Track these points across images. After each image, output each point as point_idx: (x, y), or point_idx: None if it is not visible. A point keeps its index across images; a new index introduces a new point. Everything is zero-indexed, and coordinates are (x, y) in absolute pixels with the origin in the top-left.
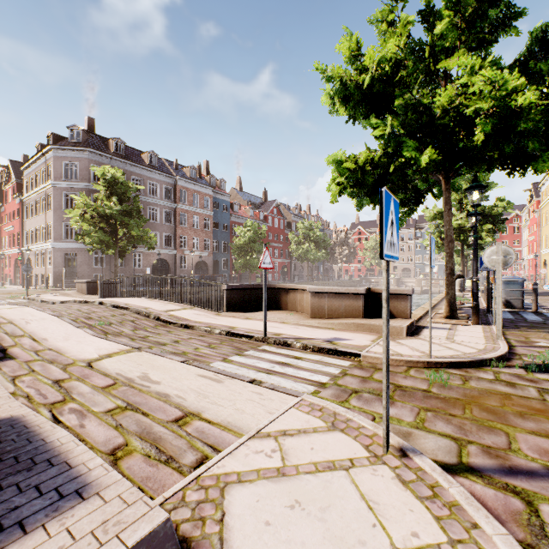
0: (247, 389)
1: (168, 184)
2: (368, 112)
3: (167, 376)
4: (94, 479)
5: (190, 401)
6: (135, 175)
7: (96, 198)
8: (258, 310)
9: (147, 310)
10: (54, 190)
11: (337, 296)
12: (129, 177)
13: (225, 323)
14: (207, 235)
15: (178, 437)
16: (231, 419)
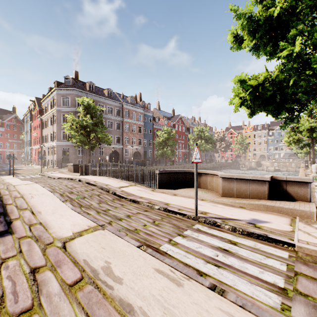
0: (212, 302)
1: (118, 107)
2: (269, 41)
3: (127, 268)
4: None
5: None
6: (100, 102)
7: (78, 116)
8: (179, 187)
9: (107, 187)
10: (57, 113)
11: (244, 181)
12: (96, 103)
13: (160, 199)
14: (140, 136)
15: None
16: None
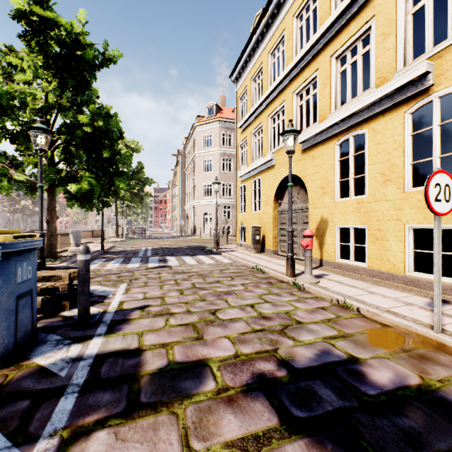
0: None
1: None
2: None
3: None
4: None
5: None
6: None
7: None
8: None
9: None
10: None
11: (83, 232)
12: None
13: None
14: None
15: None
16: None
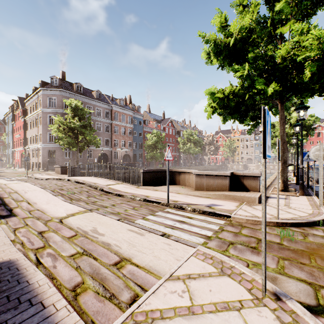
0: (160, 240)
1: (107, 109)
2: (231, 62)
3: (108, 230)
4: (60, 320)
5: (124, 249)
6: (88, 104)
7: (66, 118)
8: (162, 184)
9: (95, 185)
10: (42, 114)
11: (212, 177)
12: (85, 105)
13: (142, 193)
14: (130, 139)
15: (117, 277)
16: (151, 264)
